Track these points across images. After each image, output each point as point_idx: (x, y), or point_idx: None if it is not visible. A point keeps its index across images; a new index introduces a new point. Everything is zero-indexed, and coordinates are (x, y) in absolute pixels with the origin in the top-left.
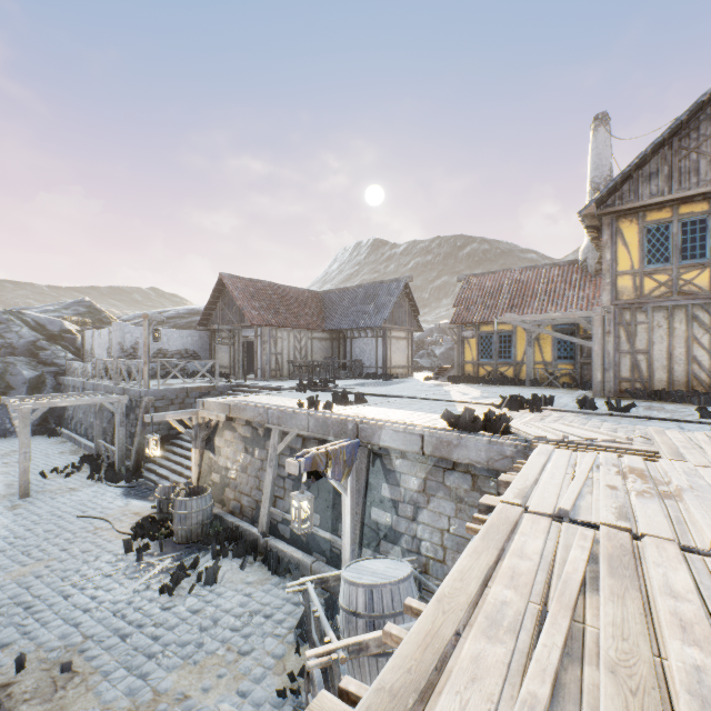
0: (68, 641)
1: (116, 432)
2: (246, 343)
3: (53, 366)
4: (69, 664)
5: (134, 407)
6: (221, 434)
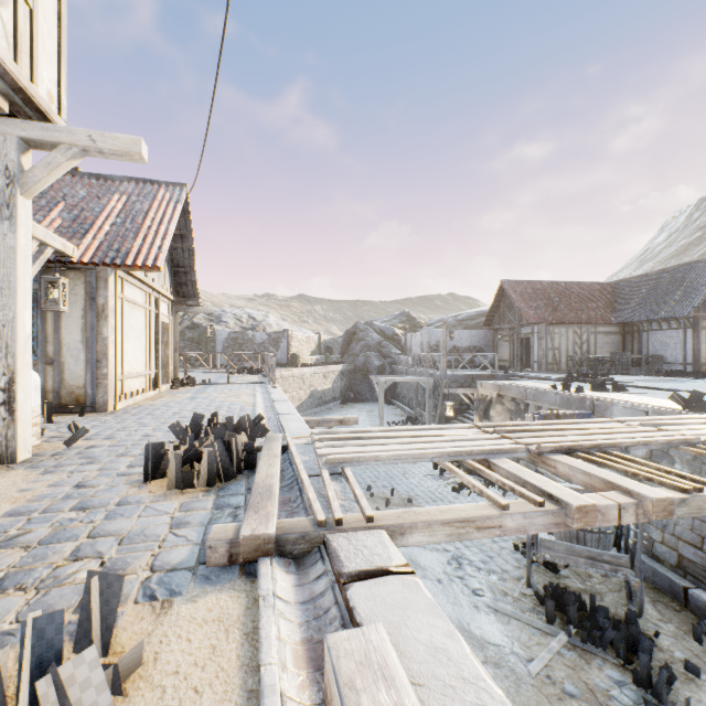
0: (409, 493)
1: (426, 402)
2: (523, 340)
3: (389, 358)
4: (410, 500)
5: (437, 386)
6: (493, 407)
